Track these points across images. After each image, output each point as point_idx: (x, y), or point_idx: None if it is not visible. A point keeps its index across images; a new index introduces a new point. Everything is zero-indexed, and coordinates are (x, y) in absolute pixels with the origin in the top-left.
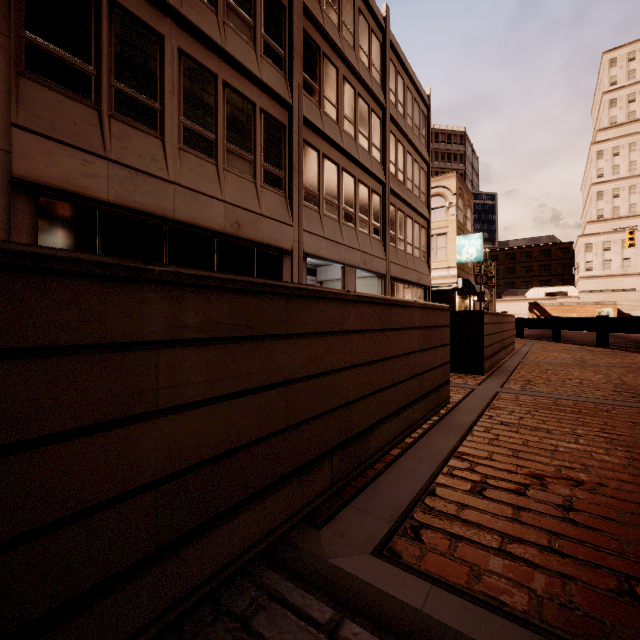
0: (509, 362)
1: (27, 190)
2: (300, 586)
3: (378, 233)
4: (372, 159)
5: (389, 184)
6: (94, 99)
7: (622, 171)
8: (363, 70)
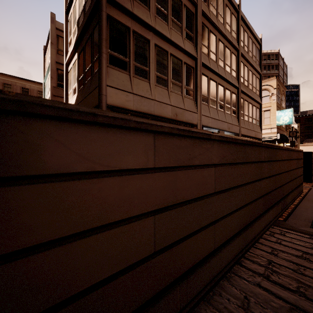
0: None
1: (110, 108)
2: (292, 231)
3: (235, 113)
4: (232, 76)
5: (240, 88)
6: (128, 71)
7: None
8: (228, 34)
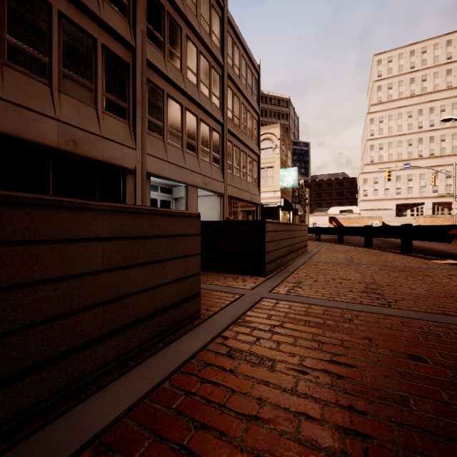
0: (296, 262)
1: None
2: None
3: (218, 162)
4: (212, 104)
5: (226, 125)
6: None
7: (384, 132)
8: (204, 34)
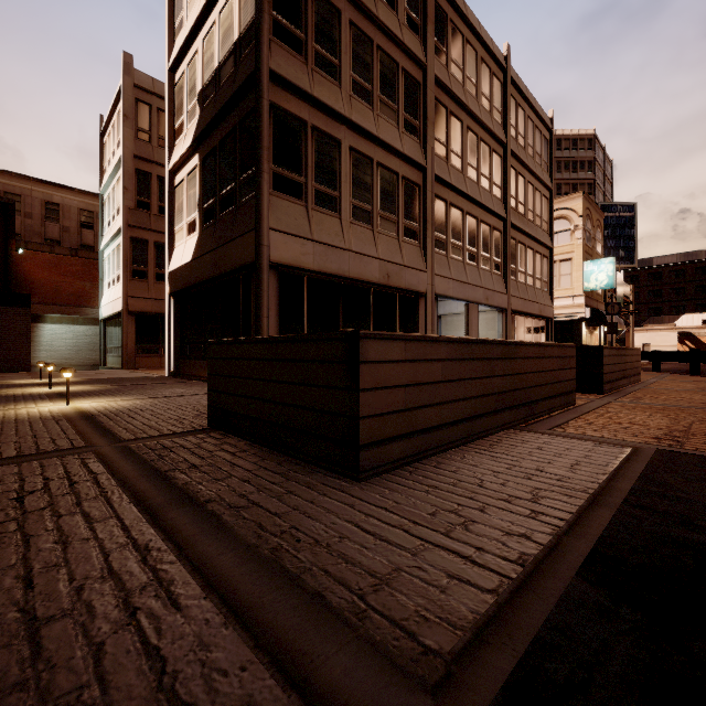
0: (630, 388)
1: (275, 269)
2: (527, 432)
3: (499, 268)
4: (493, 198)
5: (510, 219)
6: (304, 199)
7: None
8: (485, 115)
